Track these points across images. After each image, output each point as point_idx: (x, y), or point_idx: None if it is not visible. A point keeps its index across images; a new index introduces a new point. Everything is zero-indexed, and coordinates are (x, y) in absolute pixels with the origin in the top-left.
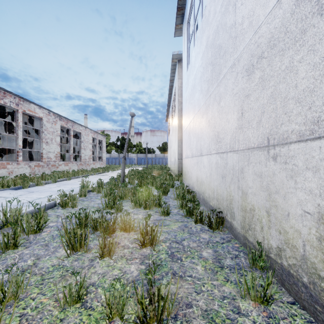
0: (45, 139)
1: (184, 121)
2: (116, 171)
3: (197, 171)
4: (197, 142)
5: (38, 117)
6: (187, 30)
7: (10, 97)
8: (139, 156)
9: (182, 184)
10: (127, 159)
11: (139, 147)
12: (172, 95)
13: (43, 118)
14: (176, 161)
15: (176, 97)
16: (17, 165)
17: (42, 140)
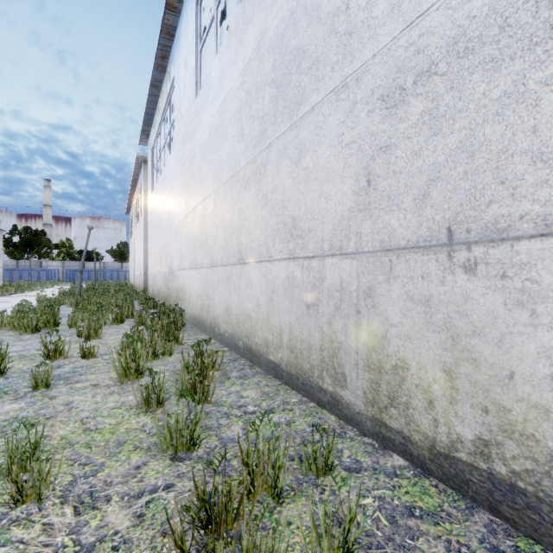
0: None
1: (150, 237)
2: (34, 291)
3: (157, 283)
4: (157, 262)
5: None
6: (151, 156)
7: None
8: (68, 266)
9: (145, 293)
10: (42, 271)
11: (67, 248)
12: (137, 189)
13: None
14: (142, 275)
15: (142, 201)
16: None
17: None
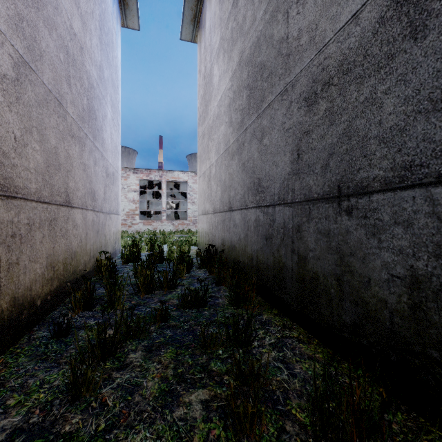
0: (191, 199)
1: None
2: None
3: None
4: None
5: (183, 181)
6: None
7: (155, 173)
8: None
9: None
10: None
11: None
12: None
13: (188, 180)
14: None
15: None
16: (161, 223)
17: (188, 201)
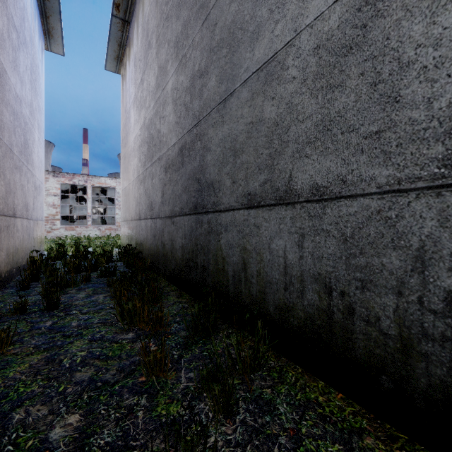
0: (119, 205)
1: None
2: None
3: None
4: None
5: (111, 187)
6: None
7: (79, 177)
8: None
9: None
10: None
11: None
12: None
13: (116, 187)
14: None
15: None
16: (86, 228)
17: (116, 207)
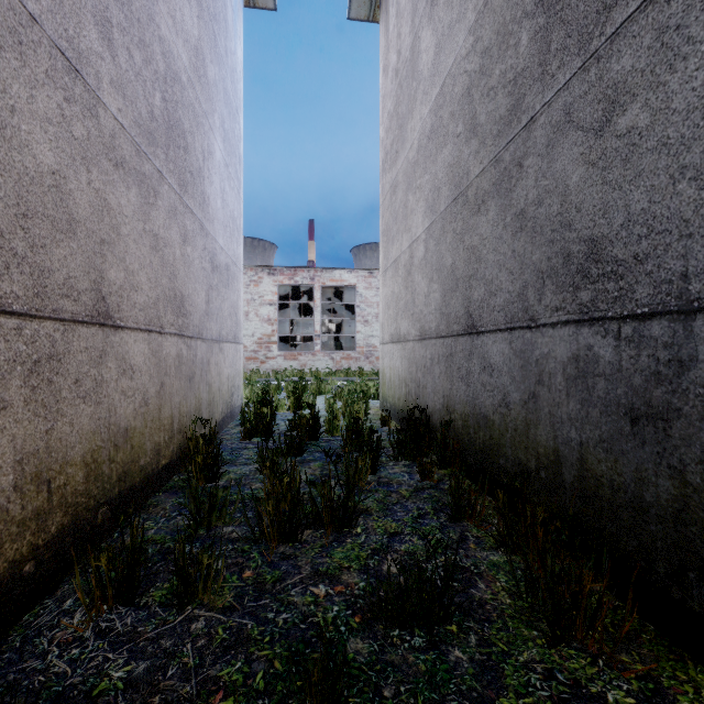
0: (362, 317)
1: None
2: None
3: None
4: None
5: (350, 285)
6: None
7: (303, 273)
8: None
9: None
10: None
11: None
12: None
13: (358, 284)
14: None
15: None
16: (313, 357)
17: (357, 320)
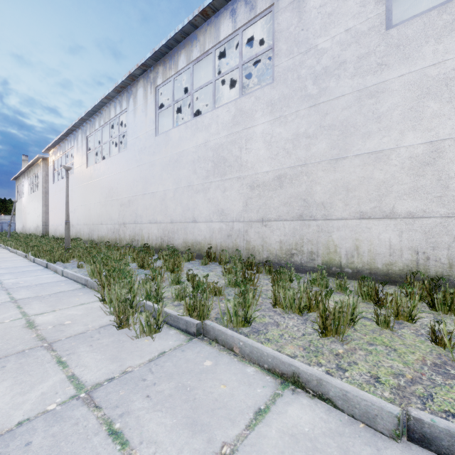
0: None
1: (51, 206)
2: None
3: (60, 231)
4: (60, 220)
5: None
6: (53, 163)
7: None
8: None
9: (53, 235)
10: None
11: None
12: (32, 170)
13: None
14: (41, 227)
15: (41, 182)
16: None
17: None
